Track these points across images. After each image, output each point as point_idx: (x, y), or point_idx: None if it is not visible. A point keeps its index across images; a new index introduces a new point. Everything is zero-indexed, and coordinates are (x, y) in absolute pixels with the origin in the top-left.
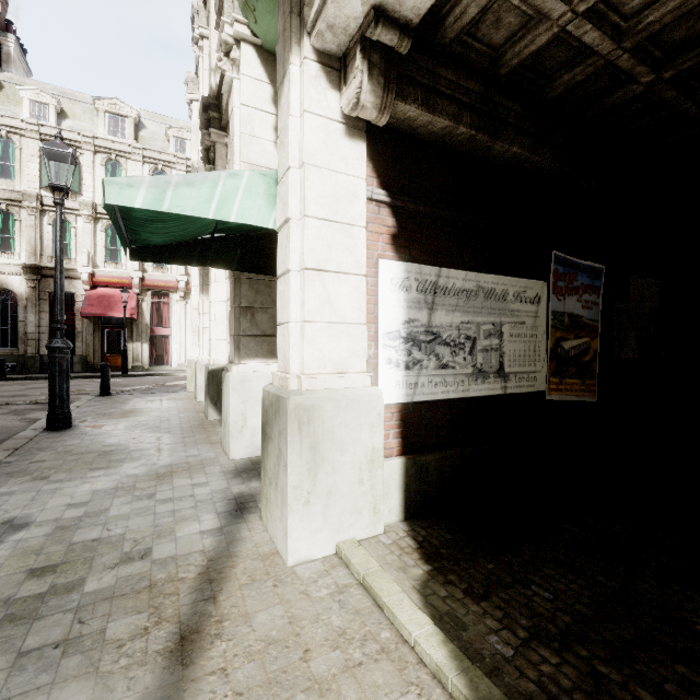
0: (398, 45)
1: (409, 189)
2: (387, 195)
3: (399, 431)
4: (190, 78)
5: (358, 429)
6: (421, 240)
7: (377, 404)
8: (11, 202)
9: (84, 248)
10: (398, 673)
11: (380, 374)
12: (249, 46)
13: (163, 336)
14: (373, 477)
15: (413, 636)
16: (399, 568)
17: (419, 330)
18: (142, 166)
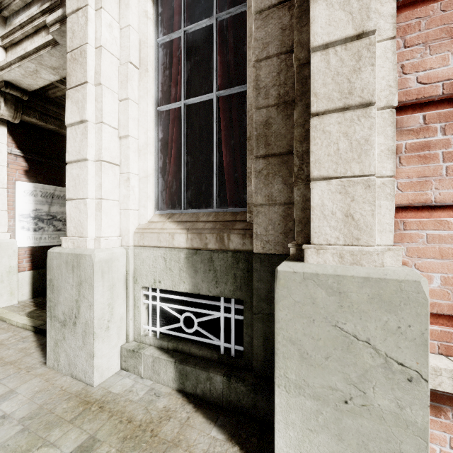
0: (21, 97)
1: (37, 151)
2: (22, 152)
3: (30, 259)
4: None
5: (0, 258)
6: (44, 174)
7: (13, 246)
8: None
9: None
10: (6, 331)
11: (17, 233)
12: None
13: None
14: (10, 279)
15: (16, 321)
16: (21, 311)
17: (43, 214)
18: None
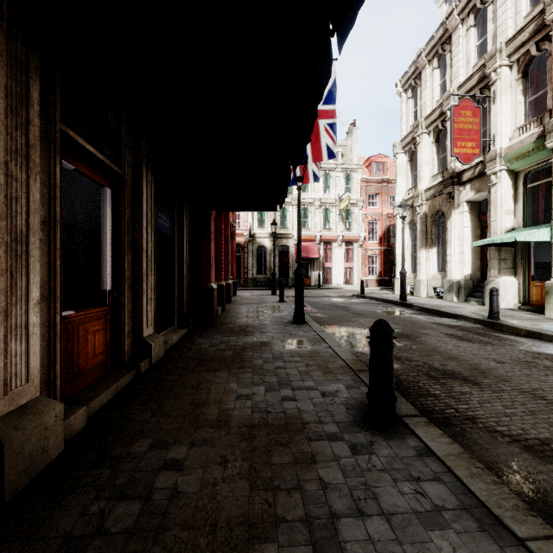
0: None
1: None
2: None
3: None
4: (397, 143)
5: None
6: None
7: None
8: None
9: (296, 222)
10: None
11: None
12: (504, 171)
13: (328, 267)
14: None
15: None
16: None
17: None
18: None
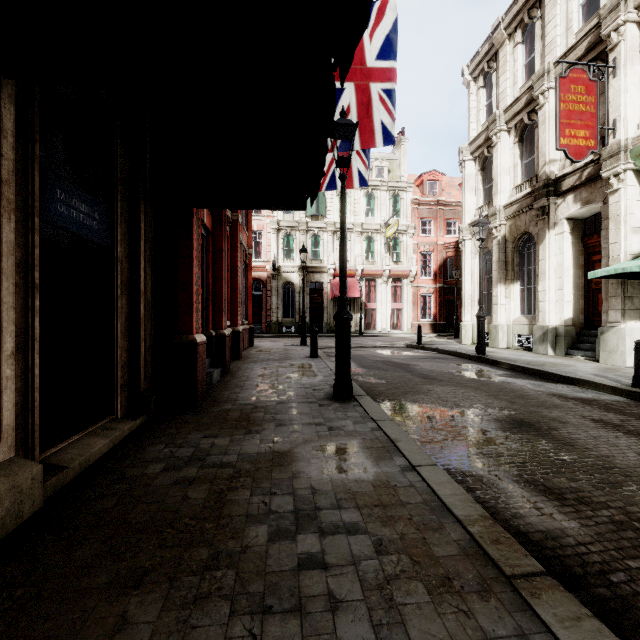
0: None
1: None
2: None
3: None
4: (464, 147)
5: None
6: None
7: None
8: (292, 228)
9: (331, 253)
10: None
11: None
12: (630, 171)
13: (371, 309)
14: None
15: None
16: None
17: None
18: (359, 192)
